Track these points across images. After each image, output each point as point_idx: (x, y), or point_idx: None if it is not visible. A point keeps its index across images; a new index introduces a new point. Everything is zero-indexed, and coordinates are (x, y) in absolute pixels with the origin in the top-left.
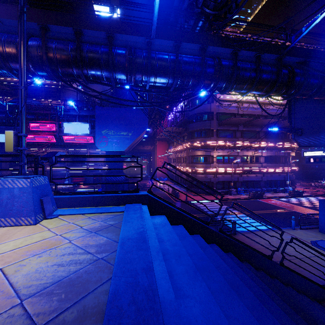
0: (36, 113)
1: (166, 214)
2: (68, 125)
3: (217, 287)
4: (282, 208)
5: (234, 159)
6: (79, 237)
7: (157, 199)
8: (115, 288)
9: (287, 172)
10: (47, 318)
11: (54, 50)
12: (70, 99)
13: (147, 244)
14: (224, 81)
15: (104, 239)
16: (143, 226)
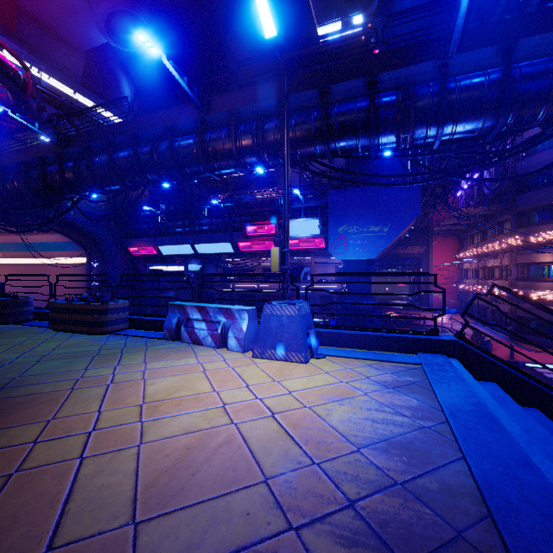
0: (253, 212)
1: (498, 382)
2: (291, 224)
3: None
4: None
5: None
6: (374, 391)
7: (477, 352)
8: (481, 472)
9: None
10: (401, 476)
11: (293, 127)
12: None
13: (500, 425)
14: None
15: (414, 402)
16: (475, 395)
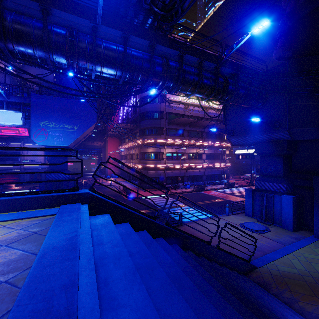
0: None
1: (111, 212)
2: None
3: (158, 285)
4: (219, 198)
5: (182, 156)
6: None
7: (100, 197)
8: None
9: (223, 167)
10: None
11: None
12: None
13: (77, 251)
14: (171, 81)
15: (17, 254)
16: (77, 230)
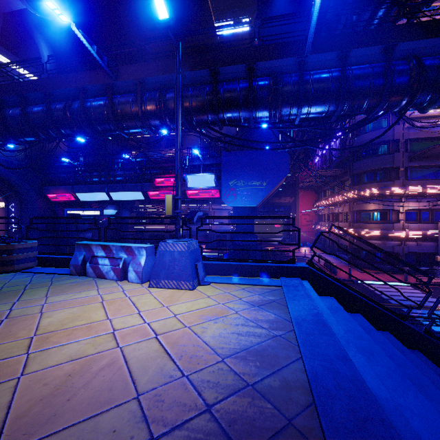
0: (161, 167)
1: (335, 296)
2: (192, 178)
3: (438, 409)
4: None
5: None
6: (244, 309)
7: (321, 275)
8: (311, 368)
9: None
10: (253, 379)
11: (190, 98)
12: (190, 145)
13: (330, 329)
14: (428, 92)
15: (272, 316)
16: (316, 308)
